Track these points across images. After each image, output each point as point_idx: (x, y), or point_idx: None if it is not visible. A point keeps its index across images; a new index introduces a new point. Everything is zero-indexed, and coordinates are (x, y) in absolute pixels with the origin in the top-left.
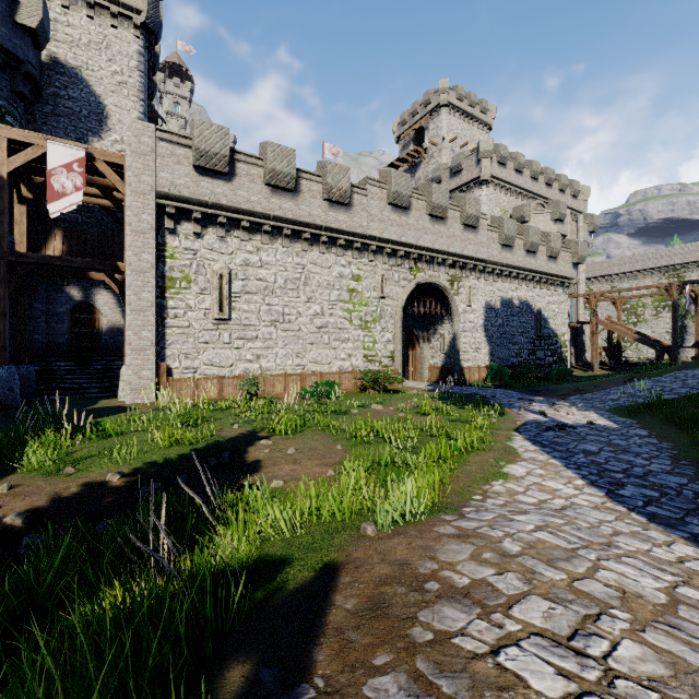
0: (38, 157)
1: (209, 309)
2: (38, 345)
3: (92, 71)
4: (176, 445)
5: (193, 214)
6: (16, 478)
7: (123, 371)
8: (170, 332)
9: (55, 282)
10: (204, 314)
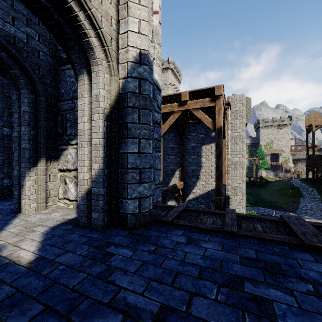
0: None
1: None
2: None
3: None
4: None
5: None
6: None
7: None
8: None
9: None
10: None
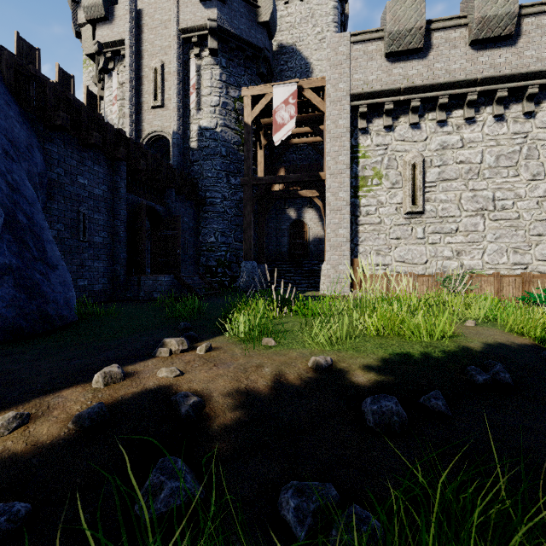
0: (268, 103)
1: (400, 203)
2: (271, 253)
3: (302, 41)
4: (392, 334)
5: (385, 107)
6: (222, 340)
7: (323, 267)
8: (362, 229)
9: (280, 207)
10: (395, 208)
